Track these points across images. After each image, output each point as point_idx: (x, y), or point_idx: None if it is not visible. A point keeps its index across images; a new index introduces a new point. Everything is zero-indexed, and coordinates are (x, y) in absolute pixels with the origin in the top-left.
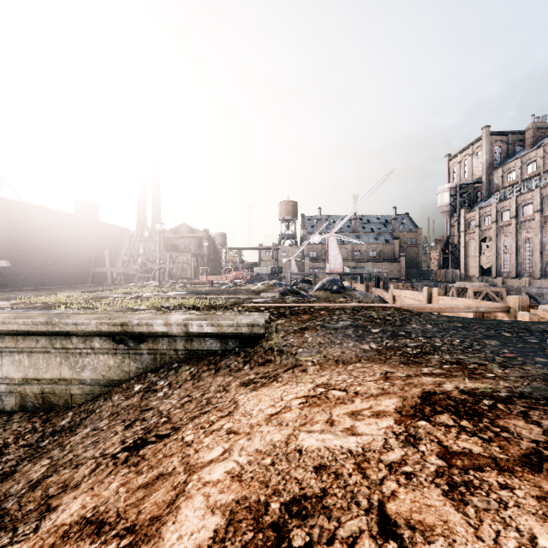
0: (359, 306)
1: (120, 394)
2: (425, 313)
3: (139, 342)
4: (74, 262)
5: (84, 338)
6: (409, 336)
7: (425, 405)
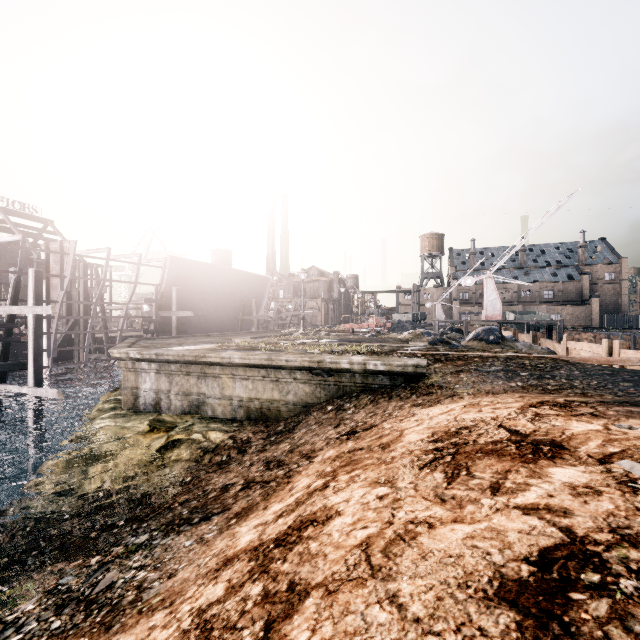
0: (514, 356)
1: (317, 411)
2: (582, 364)
3: (329, 375)
4: (227, 311)
5: (289, 371)
6: (553, 378)
7: (537, 404)
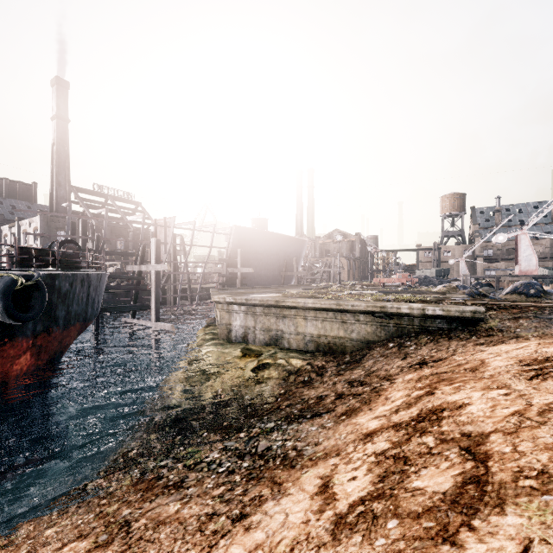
0: None
1: (379, 347)
2: None
3: (390, 318)
4: (274, 268)
5: (353, 314)
6: None
7: None
